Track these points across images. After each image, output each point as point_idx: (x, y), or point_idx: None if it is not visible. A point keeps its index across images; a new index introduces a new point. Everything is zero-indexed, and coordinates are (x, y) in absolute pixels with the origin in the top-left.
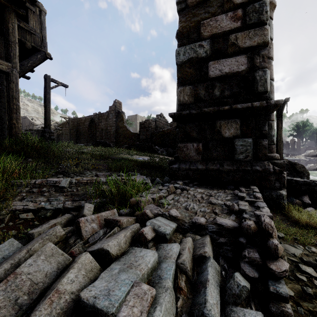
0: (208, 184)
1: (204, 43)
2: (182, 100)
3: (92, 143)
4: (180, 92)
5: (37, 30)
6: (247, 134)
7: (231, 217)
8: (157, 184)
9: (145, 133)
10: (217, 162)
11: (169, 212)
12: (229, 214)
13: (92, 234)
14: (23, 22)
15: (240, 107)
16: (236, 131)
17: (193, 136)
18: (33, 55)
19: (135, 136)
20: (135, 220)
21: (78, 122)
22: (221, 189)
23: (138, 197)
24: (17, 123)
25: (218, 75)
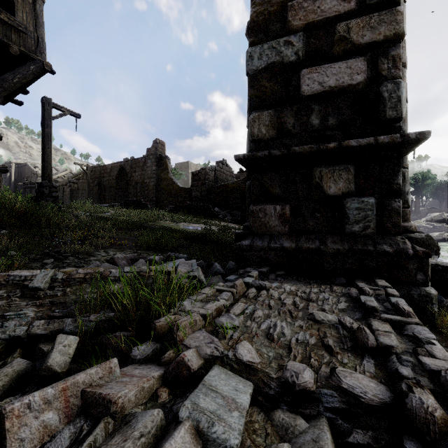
0: (300, 274)
1: (294, 38)
2: (257, 134)
3: (120, 203)
4: (253, 121)
5: (30, 27)
6: (366, 191)
7: (364, 363)
8: (214, 275)
9: (200, 188)
10: (315, 237)
11: (236, 352)
12: (358, 353)
13: (39, 445)
14: (6, 12)
15: (356, 145)
16: (348, 185)
17: (276, 193)
18: (22, 66)
19: (185, 193)
20: (163, 377)
21: (101, 172)
22: (323, 284)
23: (174, 314)
24: None
25: (317, 90)
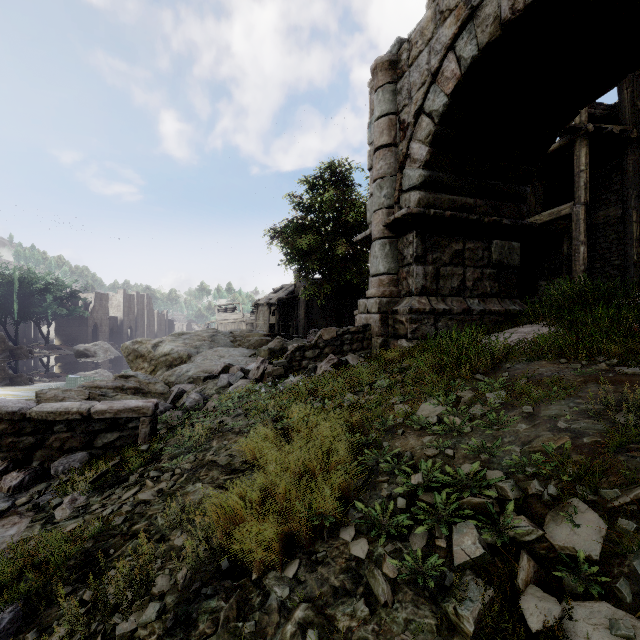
0: None
1: None
2: None
3: None
4: None
5: None
6: None
7: None
8: None
9: None
10: None
11: None
12: None
13: None
14: None
15: None
16: None
17: None
18: None
19: None
20: None
21: None
22: None
23: None
24: (574, 266)
25: None
